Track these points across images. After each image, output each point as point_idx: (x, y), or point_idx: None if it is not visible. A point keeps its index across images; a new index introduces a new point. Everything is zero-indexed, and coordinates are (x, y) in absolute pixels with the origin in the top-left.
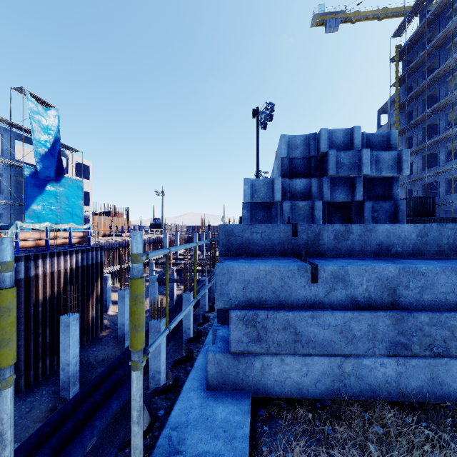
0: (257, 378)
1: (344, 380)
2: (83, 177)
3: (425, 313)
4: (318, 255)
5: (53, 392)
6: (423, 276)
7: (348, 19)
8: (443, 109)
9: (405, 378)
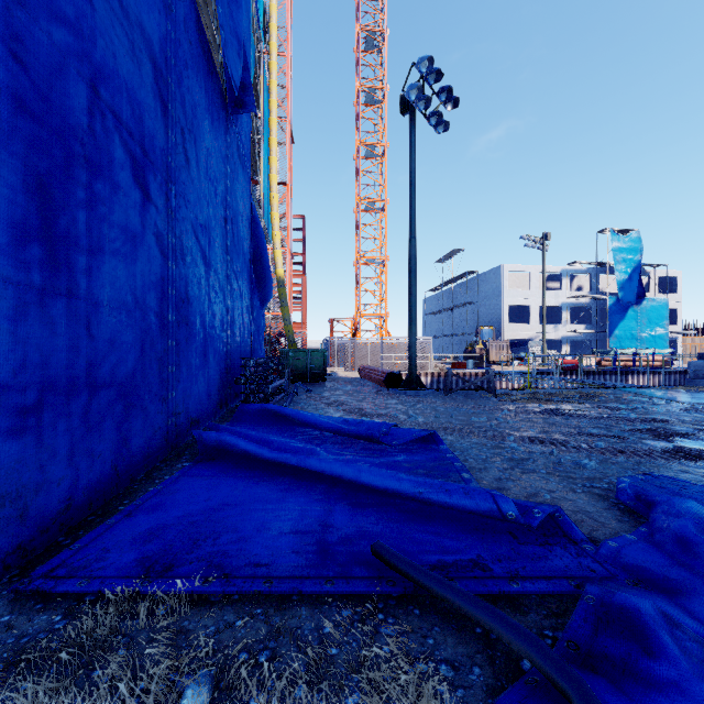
0: (696, 384)
1: None
2: (669, 291)
3: None
4: None
5: None
6: None
7: None
8: None
9: None
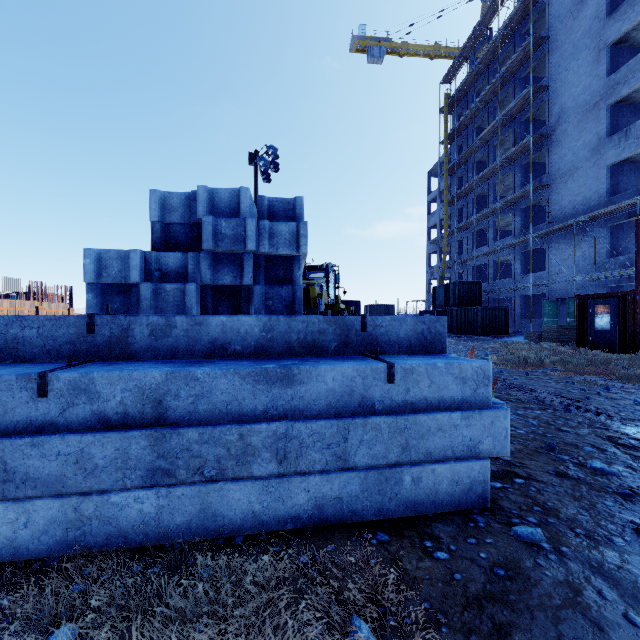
0: None
1: (83, 527)
2: None
3: (195, 428)
4: (127, 358)
5: None
6: (198, 382)
7: (396, 51)
8: (491, 178)
9: (169, 513)
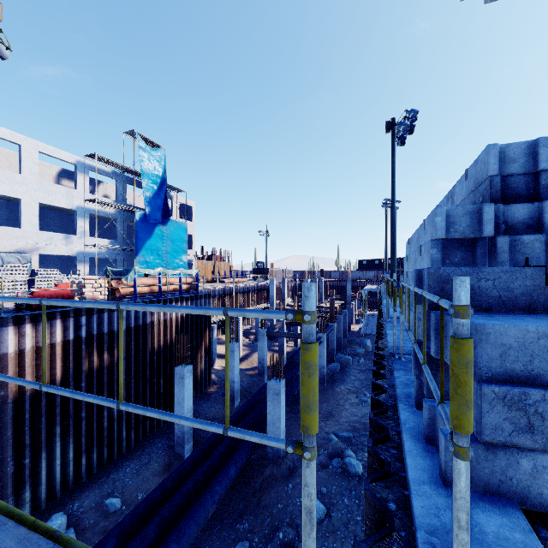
0: (525, 482)
1: None
2: (187, 219)
3: None
4: None
5: (168, 446)
6: None
7: None
8: None
9: None
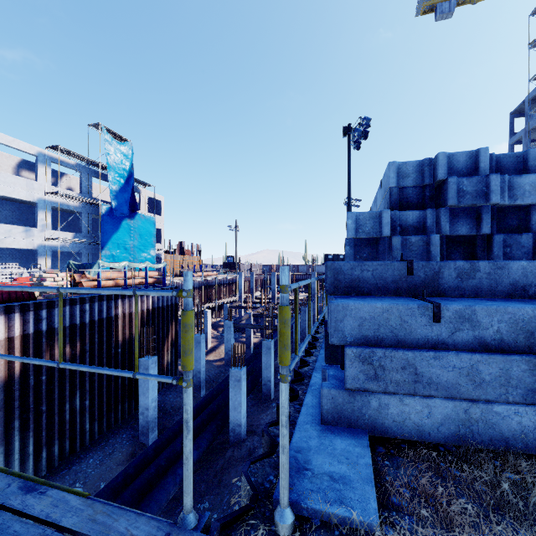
0: (374, 416)
1: (471, 427)
2: (155, 213)
3: None
4: (438, 295)
5: (132, 436)
6: None
7: None
8: None
9: None
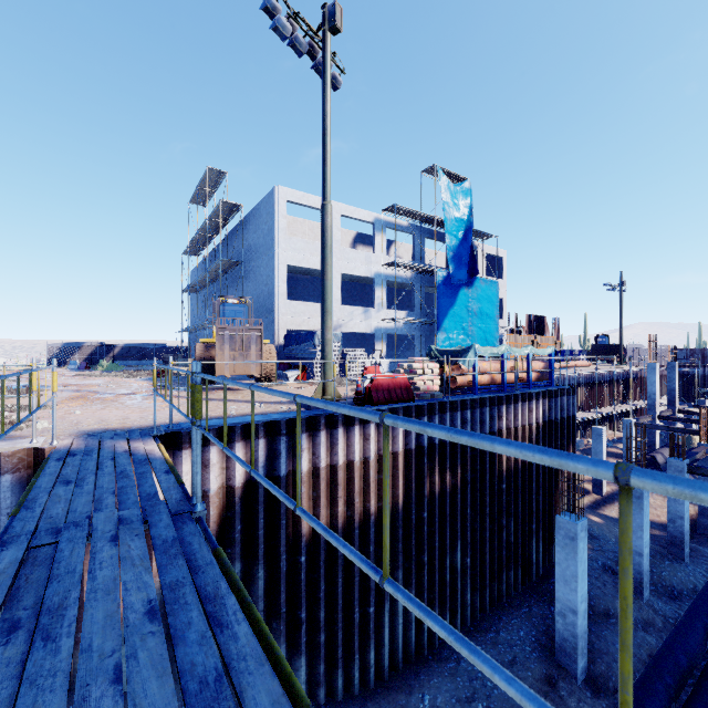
0: None
1: None
2: (493, 276)
3: None
4: None
5: (537, 641)
6: None
7: None
8: None
9: None
